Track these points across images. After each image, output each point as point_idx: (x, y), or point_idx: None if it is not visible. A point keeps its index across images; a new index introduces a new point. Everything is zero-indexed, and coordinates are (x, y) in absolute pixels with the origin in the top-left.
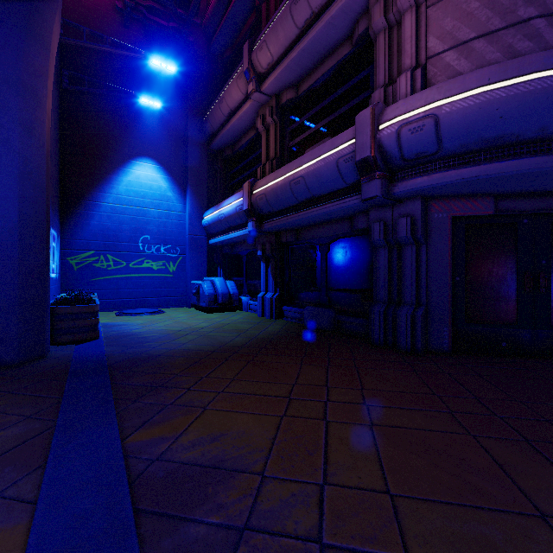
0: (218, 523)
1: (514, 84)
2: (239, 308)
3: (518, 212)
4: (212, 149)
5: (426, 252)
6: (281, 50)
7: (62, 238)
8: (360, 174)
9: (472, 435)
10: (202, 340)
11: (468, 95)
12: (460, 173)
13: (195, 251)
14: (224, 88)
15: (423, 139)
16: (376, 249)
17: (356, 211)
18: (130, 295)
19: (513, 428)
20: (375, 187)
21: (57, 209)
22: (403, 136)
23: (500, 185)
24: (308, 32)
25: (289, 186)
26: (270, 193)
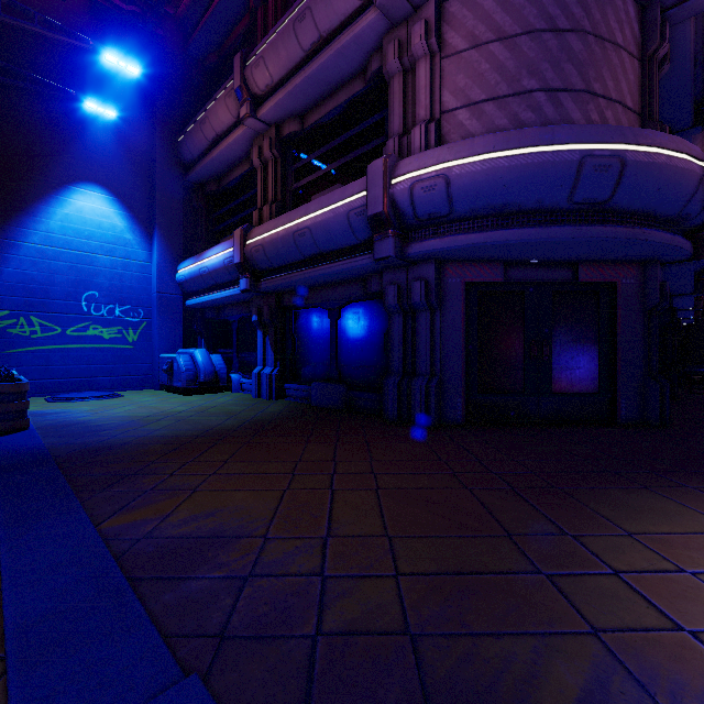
0: (221, 576)
1: (515, 155)
2: (228, 388)
3: (525, 281)
4: (189, 181)
5: (440, 319)
6: (282, 72)
7: None
8: (373, 231)
9: (468, 488)
10: (182, 425)
11: (476, 160)
12: (470, 238)
13: (166, 315)
14: (207, 105)
15: (436, 199)
16: (390, 315)
17: (369, 271)
18: (67, 373)
19: (504, 480)
20: (388, 247)
21: None
22: (416, 193)
23: (507, 252)
24: (315, 57)
25: (293, 238)
26: (269, 244)
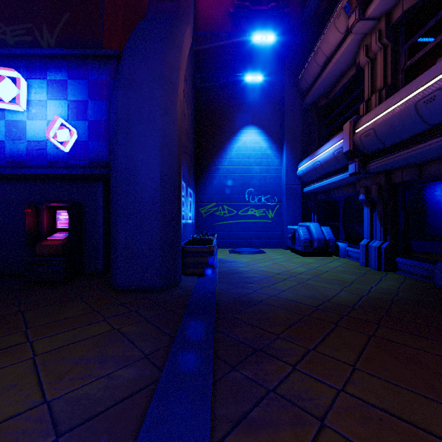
0: None
1: None
2: (335, 253)
3: None
4: (306, 104)
5: None
6: None
7: (196, 195)
8: None
9: None
10: (302, 289)
11: None
12: None
13: (290, 199)
14: (319, 38)
15: None
16: None
17: None
18: (238, 236)
19: None
20: None
21: (193, 174)
22: None
23: None
24: None
25: (415, 108)
26: (382, 125)
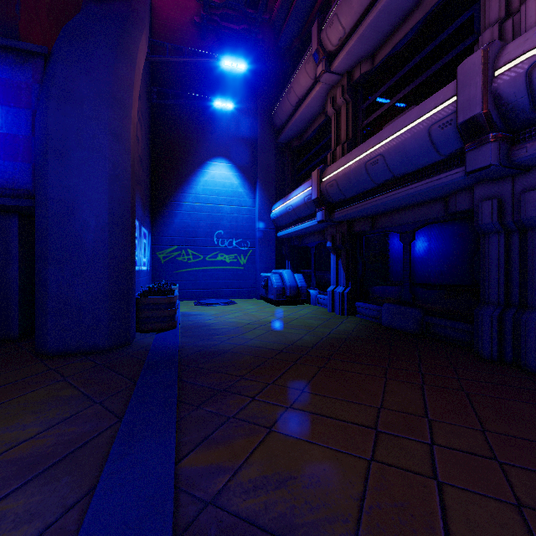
0: None
1: None
2: (307, 301)
3: None
4: (280, 142)
5: None
6: (354, 19)
7: (152, 236)
8: (464, 140)
9: None
10: (270, 337)
11: None
12: None
13: (264, 244)
14: (292, 78)
15: None
16: (484, 235)
17: (454, 189)
18: (206, 286)
19: None
20: (488, 154)
21: (148, 210)
22: None
23: None
24: None
25: (365, 167)
26: (342, 178)
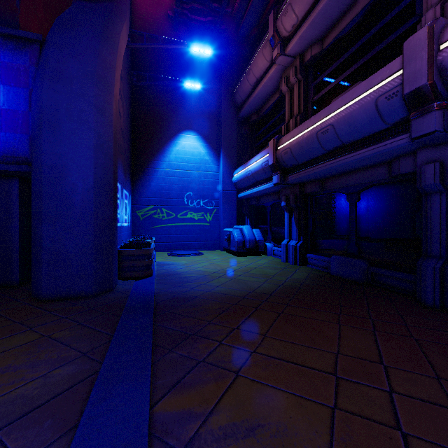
0: None
1: None
2: (264, 252)
3: None
4: (240, 117)
5: None
6: (306, 8)
7: (133, 197)
8: (409, 109)
9: None
10: (233, 284)
11: None
12: None
13: (227, 204)
14: (251, 61)
15: None
16: (427, 195)
17: (397, 154)
18: (178, 239)
19: None
20: (433, 121)
21: (129, 175)
22: None
23: None
24: None
25: (316, 136)
26: (295, 146)
